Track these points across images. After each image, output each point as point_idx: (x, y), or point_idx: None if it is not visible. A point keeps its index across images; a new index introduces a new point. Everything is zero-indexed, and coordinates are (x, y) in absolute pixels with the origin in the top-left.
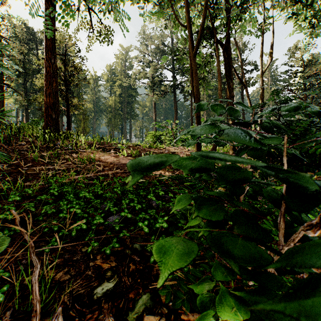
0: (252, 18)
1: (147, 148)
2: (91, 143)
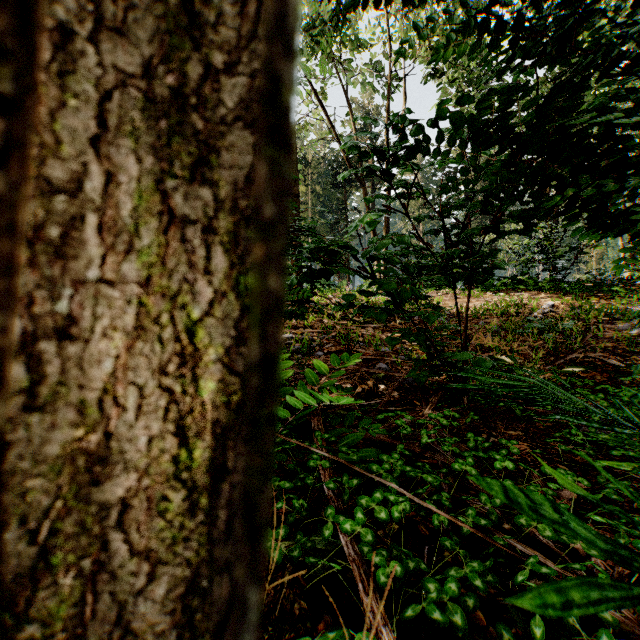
0: (376, 62)
1: None
2: None
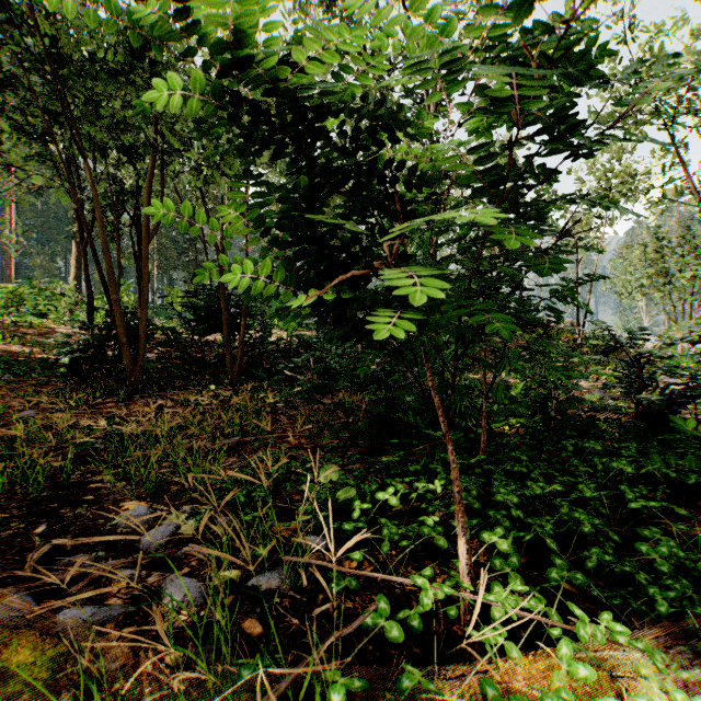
0: None
1: (13, 326)
2: None
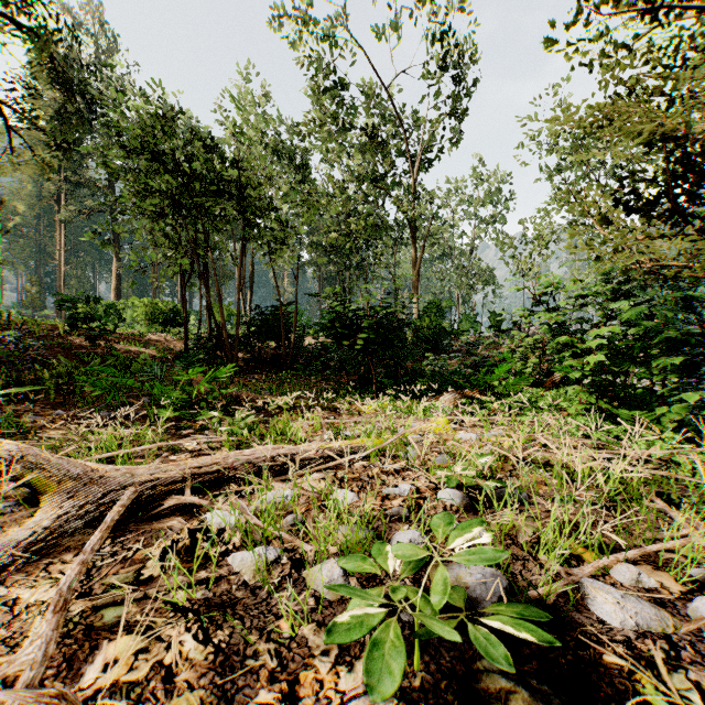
0: None
1: (127, 335)
2: (54, 328)
